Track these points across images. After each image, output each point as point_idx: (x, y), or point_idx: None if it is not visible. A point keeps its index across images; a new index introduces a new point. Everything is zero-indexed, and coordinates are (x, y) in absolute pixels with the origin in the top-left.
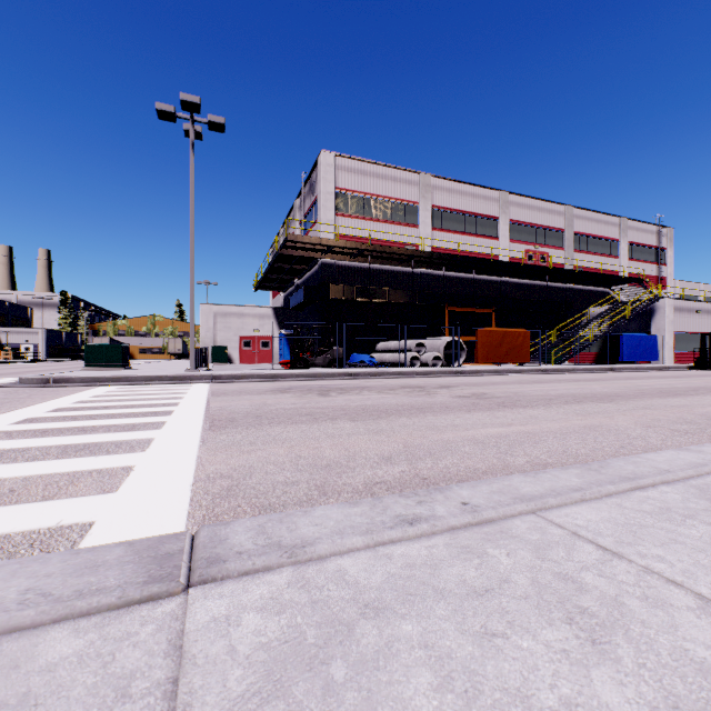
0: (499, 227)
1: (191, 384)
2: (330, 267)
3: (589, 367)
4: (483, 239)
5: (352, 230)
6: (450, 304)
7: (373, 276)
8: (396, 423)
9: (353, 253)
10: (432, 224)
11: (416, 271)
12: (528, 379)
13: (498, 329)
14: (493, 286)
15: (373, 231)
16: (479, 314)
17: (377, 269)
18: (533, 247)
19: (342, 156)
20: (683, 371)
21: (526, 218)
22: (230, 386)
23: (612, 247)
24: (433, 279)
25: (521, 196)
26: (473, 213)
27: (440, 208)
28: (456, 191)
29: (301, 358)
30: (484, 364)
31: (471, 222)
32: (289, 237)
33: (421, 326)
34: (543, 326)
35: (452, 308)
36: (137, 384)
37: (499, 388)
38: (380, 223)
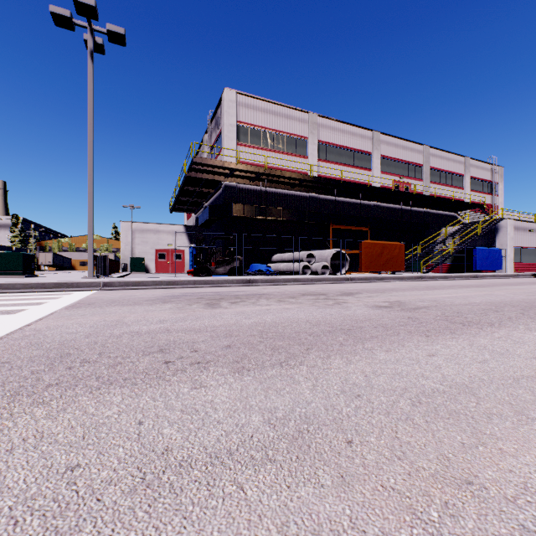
0: (372, 160)
1: (74, 292)
2: (232, 189)
3: (457, 274)
4: (360, 170)
5: (251, 158)
6: (334, 223)
7: (269, 198)
8: (330, 381)
9: (252, 177)
10: (319, 156)
11: (305, 195)
12: (417, 285)
13: (378, 242)
14: (368, 209)
15: (269, 160)
16: (356, 232)
17: (272, 192)
18: (399, 178)
19: (243, 94)
20: (533, 278)
21: (393, 154)
22: (115, 293)
23: (458, 180)
24: (319, 202)
25: (390, 136)
26: (352, 148)
27: (325, 143)
28: (338, 129)
29: (203, 266)
30: (362, 273)
31: (350, 156)
32: (194, 159)
33: (313, 237)
34: (407, 242)
35: (336, 226)
36: (11, 292)
37: (406, 295)
38: (275, 153)
